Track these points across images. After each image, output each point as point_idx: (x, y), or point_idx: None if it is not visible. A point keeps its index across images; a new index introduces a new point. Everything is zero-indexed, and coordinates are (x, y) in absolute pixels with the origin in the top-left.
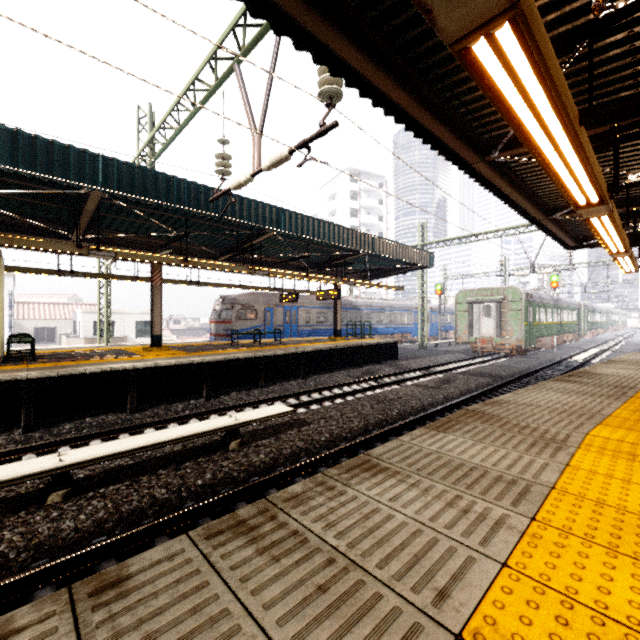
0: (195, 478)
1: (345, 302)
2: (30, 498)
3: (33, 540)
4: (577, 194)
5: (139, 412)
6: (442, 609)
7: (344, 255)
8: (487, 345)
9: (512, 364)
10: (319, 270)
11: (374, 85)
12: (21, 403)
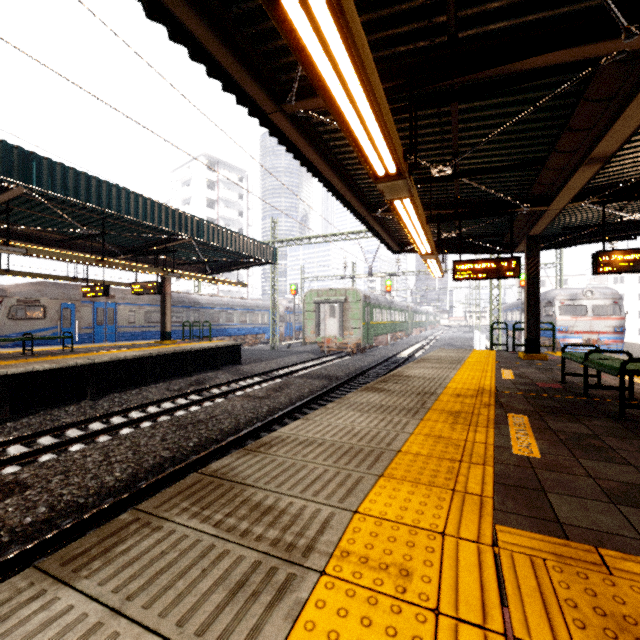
0: None
1: (186, 299)
2: None
3: None
4: (370, 152)
5: None
6: None
7: (165, 239)
8: (332, 344)
9: (351, 363)
10: (135, 257)
11: None
12: None
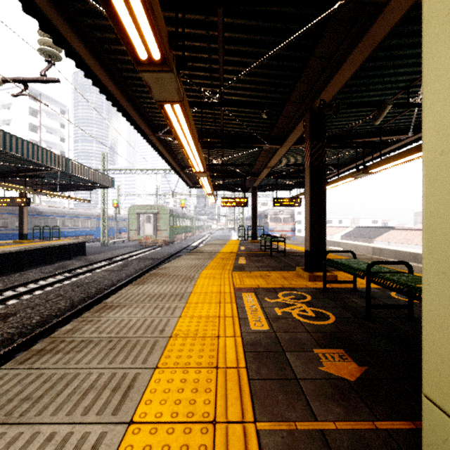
0: None
1: (30, 209)
2: None
3: None
4: (196, 167)
5: None
6: (163, 334)
7: (36, 169)
8: (148, 241)
9: (163, 251)
10: (3, 178)
11: (95, 73)
12: None
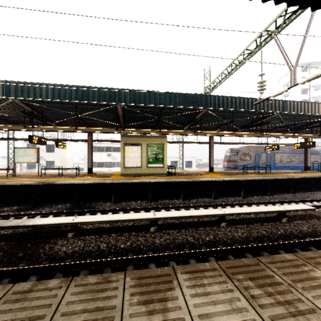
0: (276, 230)
1: None
2: (212, 223)
3: (228, 237)
4: None
5: (216, 199)
6: None
7: (320, 120)
8: None
9: None
10: (296, 131)
11: None
12: (181, 190)
